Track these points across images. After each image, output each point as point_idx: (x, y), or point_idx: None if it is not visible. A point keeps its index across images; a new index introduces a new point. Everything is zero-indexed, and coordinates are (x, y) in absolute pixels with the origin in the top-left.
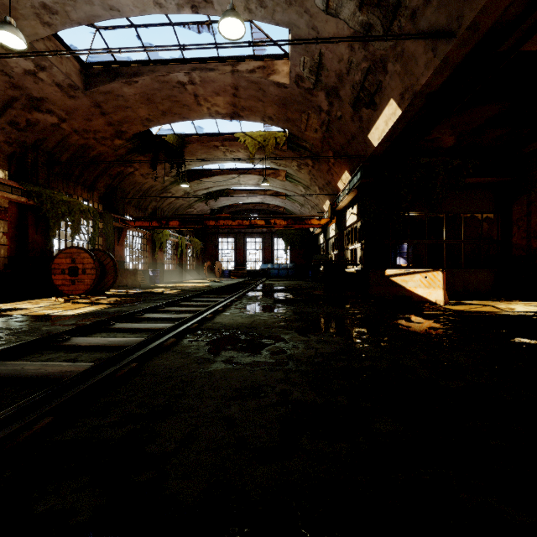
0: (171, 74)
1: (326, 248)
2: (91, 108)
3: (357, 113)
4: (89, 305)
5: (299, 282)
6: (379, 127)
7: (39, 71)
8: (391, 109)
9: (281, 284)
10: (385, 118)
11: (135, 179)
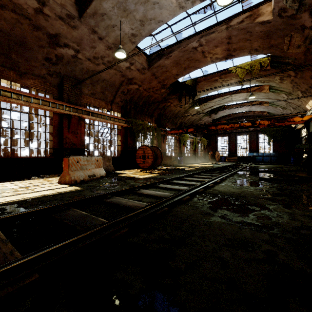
0: (188, 44)
1: (309, 139)
2: (151, 77)
3: None
4: (149, 174)
5: (281, 166)
6: None
7: (131, 66)
8: None
9: (265, 167)
10: None
11: (171, 109)
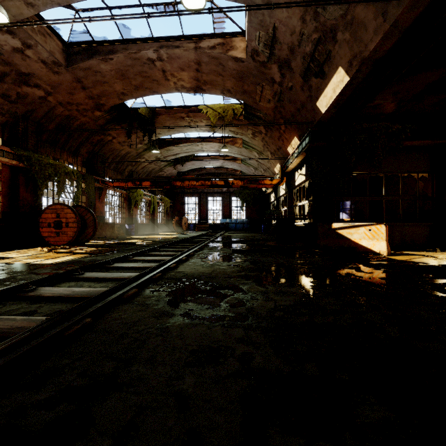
0: (142, 51)
1: (277, 205)
2: (73, 83)
3: (307, 83)
4: (68, 255)
5: (254, 234)
6: (327, 95)
7: (26, 49)
8: (339, 77)
9: (238, 236)
10: (333, 86)
11: (113, 147)
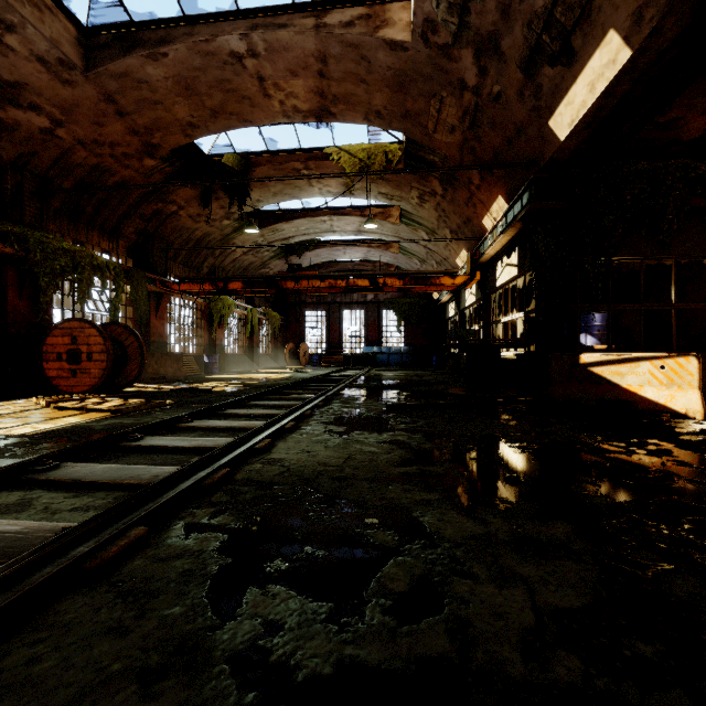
0: (218, 37)
1: (460, 323)
2: (99, 104)
3: (532, 81)
4: (76, 413)
5: (420, 372)
6: (575, 100)
7: (5, 33)
8: (607, 53)
9: (393, 376)
10: (590, 77)
11: (181, 223)
